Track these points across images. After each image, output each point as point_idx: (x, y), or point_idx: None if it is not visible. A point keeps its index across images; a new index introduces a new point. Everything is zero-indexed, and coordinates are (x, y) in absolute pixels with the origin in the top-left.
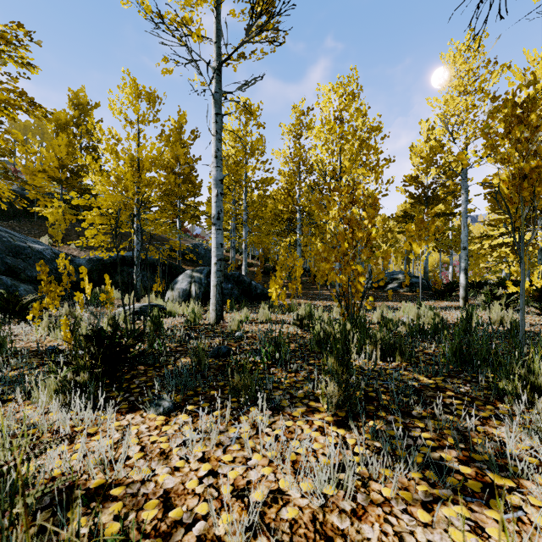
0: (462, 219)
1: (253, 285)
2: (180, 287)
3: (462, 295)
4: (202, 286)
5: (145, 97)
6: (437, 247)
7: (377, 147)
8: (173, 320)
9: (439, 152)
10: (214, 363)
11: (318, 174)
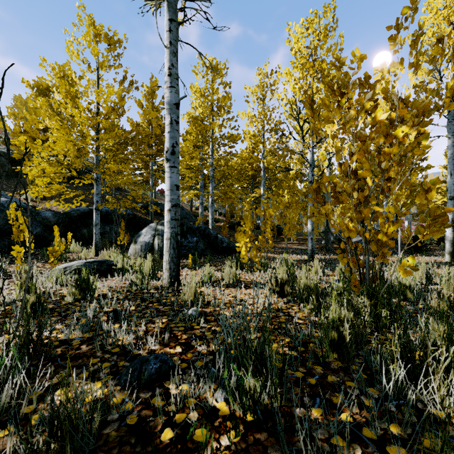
0: (449, 166)
1: (219, 239)
2: (143, 240)
3: (449, 250)
4: None
5: (103, 38)
6: None
7: None
8: (119, 280)
9: (425, 91)
10: (119, 416)
11: (289, 116)
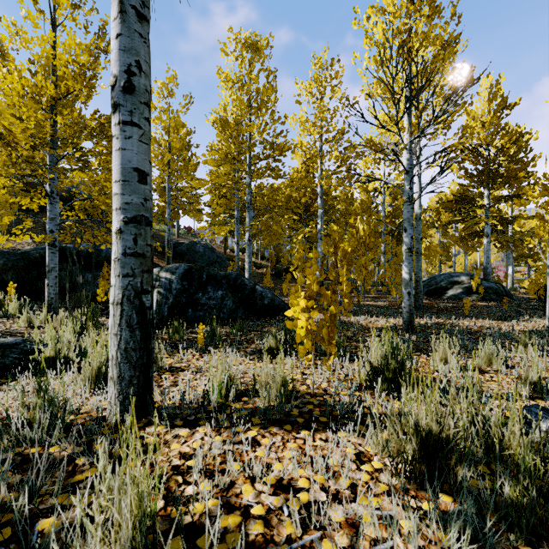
0: None
1: (258, 292)
2: None
3: None
4: (171, 294)
5: None
6: (500, 241)
7: (445, 84)
8: None
9: None
10: None
11: (377, 82)
